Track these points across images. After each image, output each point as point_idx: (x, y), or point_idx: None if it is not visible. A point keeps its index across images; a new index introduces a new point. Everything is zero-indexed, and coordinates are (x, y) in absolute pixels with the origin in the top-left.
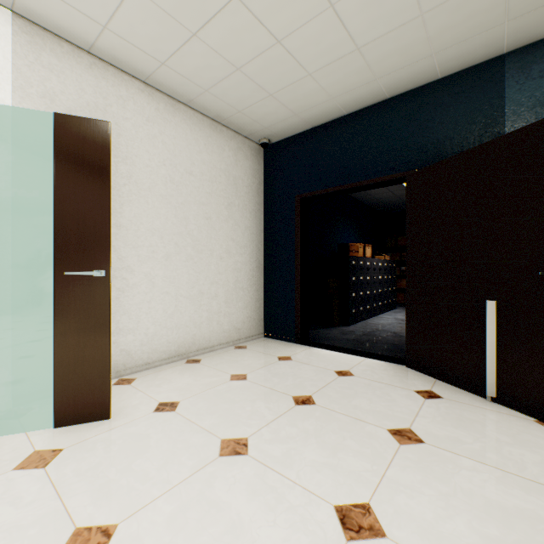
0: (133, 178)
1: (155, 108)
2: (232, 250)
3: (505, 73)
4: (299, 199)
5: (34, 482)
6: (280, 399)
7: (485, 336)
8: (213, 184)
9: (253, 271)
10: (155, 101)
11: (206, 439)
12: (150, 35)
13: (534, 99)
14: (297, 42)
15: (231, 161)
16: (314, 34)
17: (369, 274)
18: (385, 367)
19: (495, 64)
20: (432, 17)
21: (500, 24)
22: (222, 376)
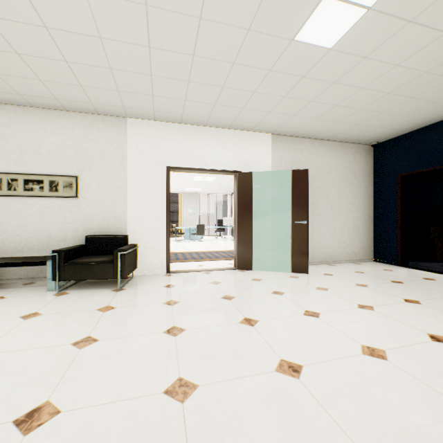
0: None
1: (313, 147)
2: (352, 209)
3: None
4: (399, 176)
5: (297, 280)
6: (383, 280)
7: None
8: (341, 175)
9: (365, 221)
10: (313, 144)
11: (348, 282)
12: (318, 126)
13: None
14: (393, 110)
15: (351, 160)
16: (403, 106)
17: None
18: None
19: None
20: None
21: None
22: (349, 271)
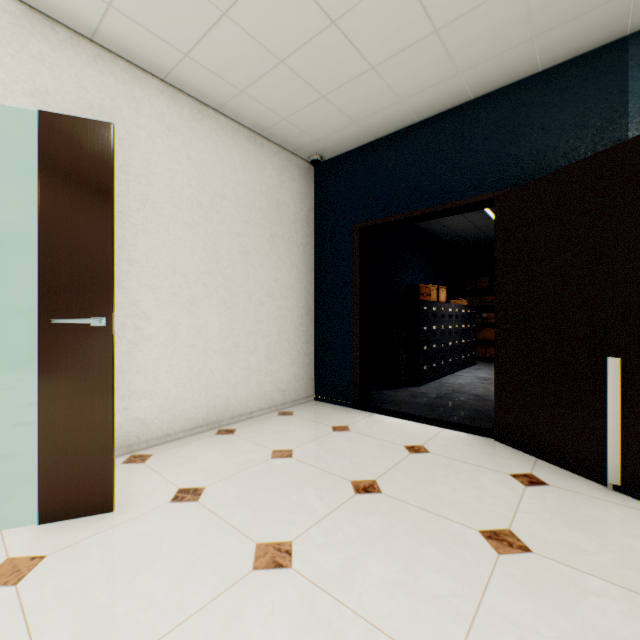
0: (149, 201)
1: (177, 114)
2: (275, 292)
3: (628, 61)
4: (359, 229)
5: None
6: (336, 485)
7: (605, 404)
8: (252, 210)
9: (302, 319)
10: (177, 105)
11: (236, 542)
12: (167, 15)
13: None
14: (356, 22)
15: (274, 183)
16: (379, 11)
17: (443, 323)
18: (469, 441)
19: (614, 49)
20: None
21: None
22: (261, 453)
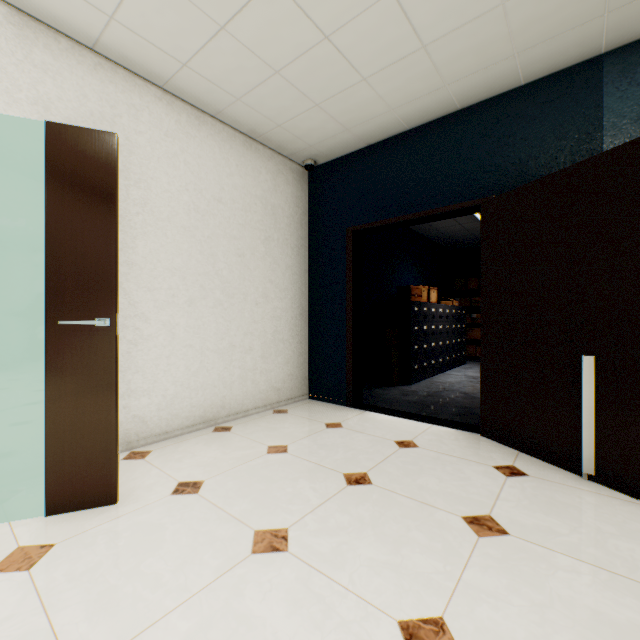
0: (148, 205)
1: (175, 120)
2: (270, 294)
3: (603, 78)
4: (351, 232)
5: (14, 590)
6: (329, 478)
7: (580, 399)
8: (247, 213)
9: (296, 319)
10: (175, 112)
11: (235, 530)
12: (167, 28)
13: (639, 109)
14: (349, 37)
15: (269, 187)
16: (370, 28)
17: (434, 323)
18: (456, 436)
19: (590, 66)
20: (515, 6)
21: (598, 16)
22: (257, 448)
